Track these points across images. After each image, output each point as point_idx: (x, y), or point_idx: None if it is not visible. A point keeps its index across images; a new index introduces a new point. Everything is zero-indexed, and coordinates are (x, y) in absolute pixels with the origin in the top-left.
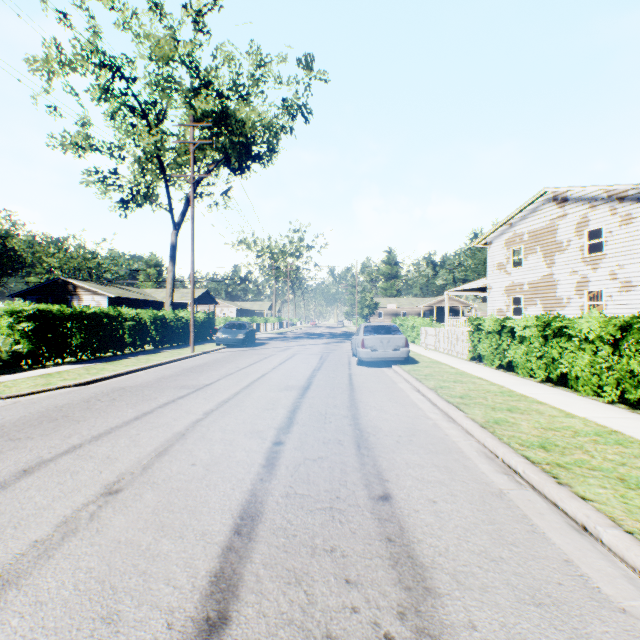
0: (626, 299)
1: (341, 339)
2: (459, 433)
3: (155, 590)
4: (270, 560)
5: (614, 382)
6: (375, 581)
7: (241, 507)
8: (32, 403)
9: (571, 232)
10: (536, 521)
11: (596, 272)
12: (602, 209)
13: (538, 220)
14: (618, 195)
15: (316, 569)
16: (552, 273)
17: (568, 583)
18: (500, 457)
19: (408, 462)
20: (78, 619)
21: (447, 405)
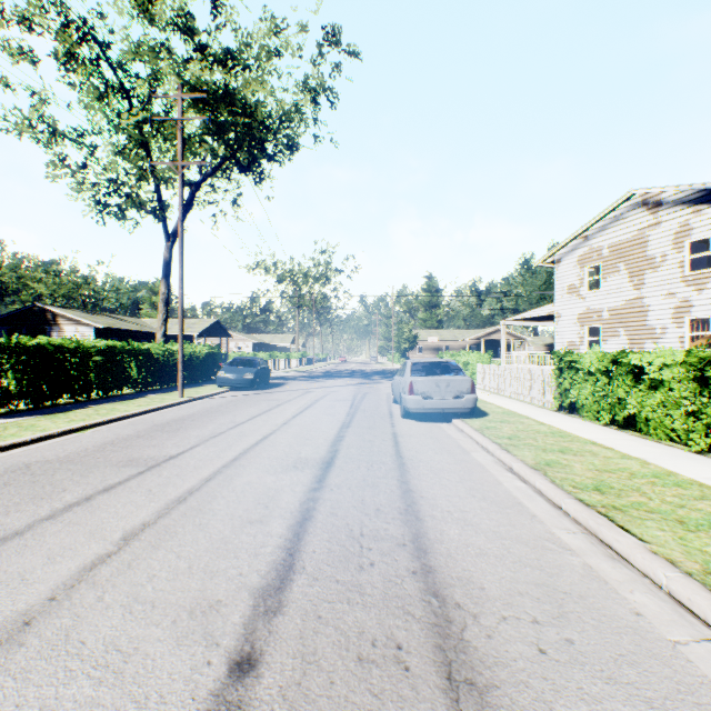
0: None
1: (376, 378)
2: (662, 606)
3: None
4: None
5: None
6: None
7: None
8: None
9: (667, 244)
10: None
11: (702, 294)
12: (710, 213)
13: (622, 231)
14: None
15: None
16: (641, 296)
17: None
18: None
19: None
20: None
21: (588, 513)
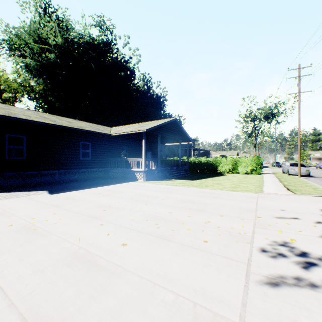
0: None
1: None
2: None
3: (321, 171)
4: None
5: None
6: None
7: None
8: None
9: None
10: None
11: None
12: None
13: None
14: None
15: None
16: None
17: None
18: None
19: None
20: (319, 171)
21: None
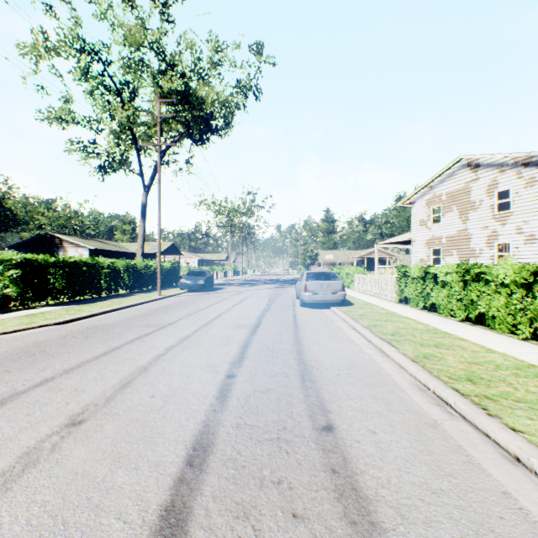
0: (530, 250)
1: (286, 285)
2: (392, 367)
3: (106, 525)
4: (219, 492)
5: (527, 321)
6: (321, 515)
7: (194, 438)
8: (15, 340)
9: (483, 193)
10: (471, 452)
11: (504, 227)
12: (509, 173)
13: (454, 183)
14: (523, 161)
15: (264, 502)
16: (466, 228)
17: (509, 517)
18: (431, 389)
19: (348, 394)
20: None
21: (380, 341)
